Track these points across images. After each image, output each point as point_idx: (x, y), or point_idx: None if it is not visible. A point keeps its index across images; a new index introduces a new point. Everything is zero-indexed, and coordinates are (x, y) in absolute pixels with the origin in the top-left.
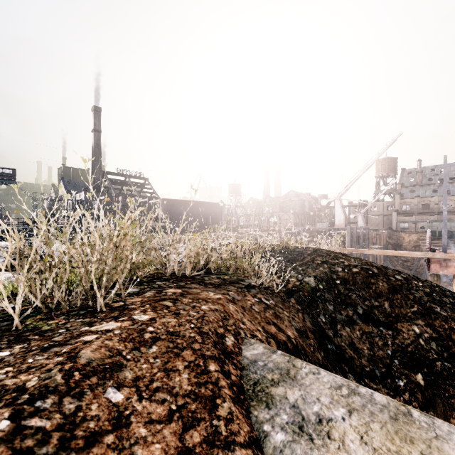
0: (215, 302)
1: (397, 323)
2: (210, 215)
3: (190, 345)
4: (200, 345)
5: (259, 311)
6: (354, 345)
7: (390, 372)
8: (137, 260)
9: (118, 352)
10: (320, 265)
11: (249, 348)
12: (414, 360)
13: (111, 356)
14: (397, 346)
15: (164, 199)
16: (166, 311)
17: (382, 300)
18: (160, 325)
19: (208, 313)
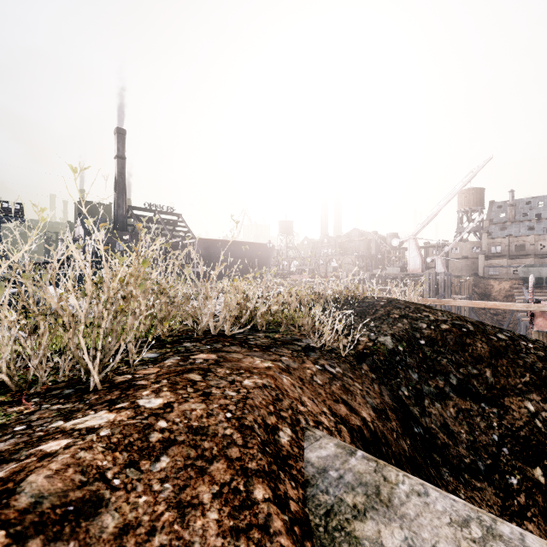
0: (262, 373)
1: (503, 397)
2: (256, 258)
3: (224, 451)
4: (240, 449)
5: (322, 384)
6: (448, 427)
7: (498, 464)
8: (153, 314)
9: (98, 473)
10: (398, 320)
11: (313, 446)
12: (530, 448)
13: (83, 484)
14: (505, 429)
15: (201, 239)
16: (190, 389)
17: (483, 366)
18: (177, 417)
19: (253, 391)
